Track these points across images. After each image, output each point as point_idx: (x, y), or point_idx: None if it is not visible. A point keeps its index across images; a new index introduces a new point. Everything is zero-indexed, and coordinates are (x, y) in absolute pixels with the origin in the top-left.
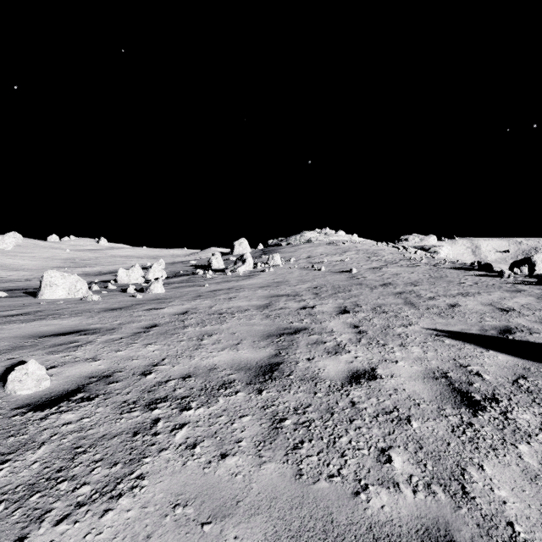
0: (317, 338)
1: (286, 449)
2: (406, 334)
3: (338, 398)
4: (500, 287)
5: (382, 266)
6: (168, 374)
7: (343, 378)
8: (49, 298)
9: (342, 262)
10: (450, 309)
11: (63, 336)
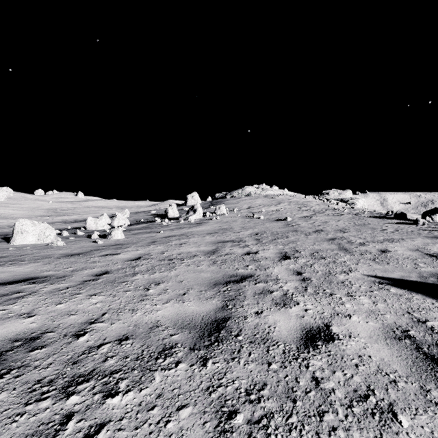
0: (263, 286)
1: None
2: (349, 281)
3: (297, 372)
4: (419, 233)
5: (312, 215)
6: (104, 335)
7: (297, 339)
8: (20, 243)
9: (277, 211)
10: (383, 255)
11: (10, 285)
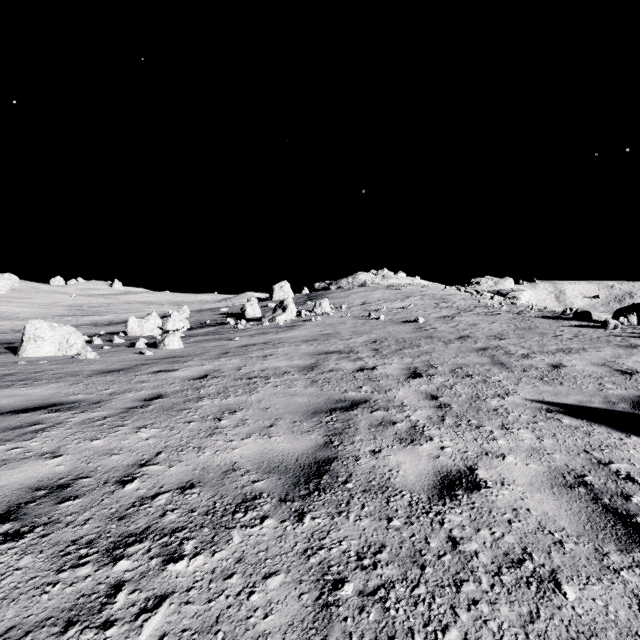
0: (382, 416)
1: None
2: (504, 408)
3: (427, 530)
4: (608, 341)
5: (454, 314)
6: (160, 482)
7: (429, 487)
8: (33, 356)
9: (405, 309)
10: (554, 371)
11: (23, 414)
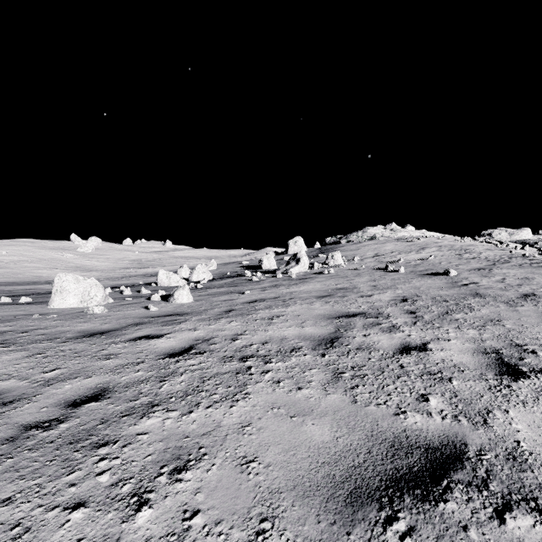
0: None
1: None
2: None
3: None
4: None
5: (489, 266)
6: None
7: None
8: (58, 307)
9: (424, 260)
10: None
11: None
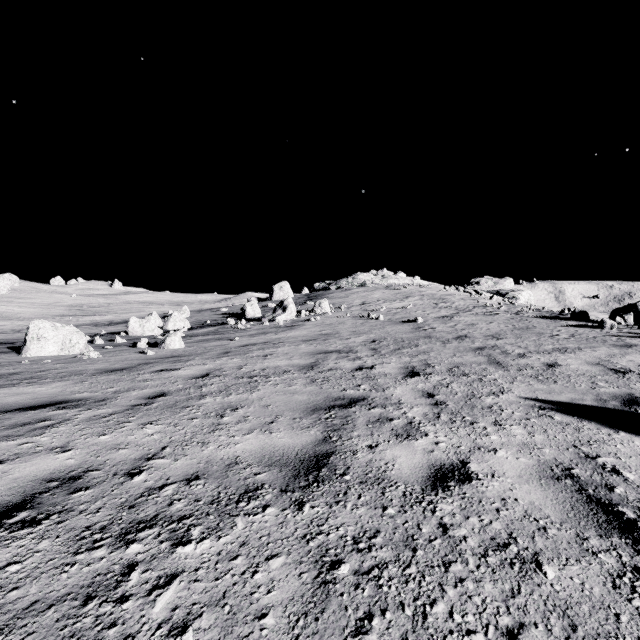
0: (380, 413)
1: (343, 633)
2: (498, 406)
3: (419, 517)
4: (604, 341)
5: (453, 314)
6: (167, 474)
7: (422, 478)
8: (36, 355)
9: (404, 309)
10: (549, 370)
11: (32, 411)
